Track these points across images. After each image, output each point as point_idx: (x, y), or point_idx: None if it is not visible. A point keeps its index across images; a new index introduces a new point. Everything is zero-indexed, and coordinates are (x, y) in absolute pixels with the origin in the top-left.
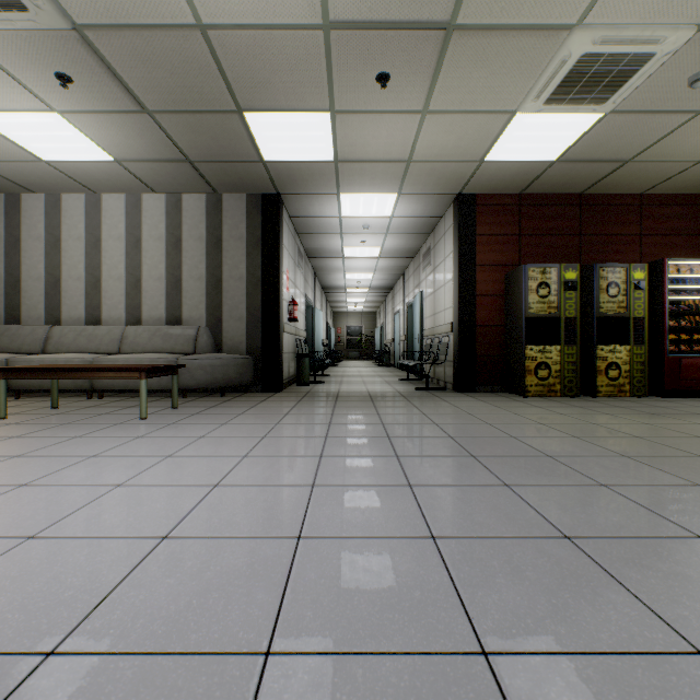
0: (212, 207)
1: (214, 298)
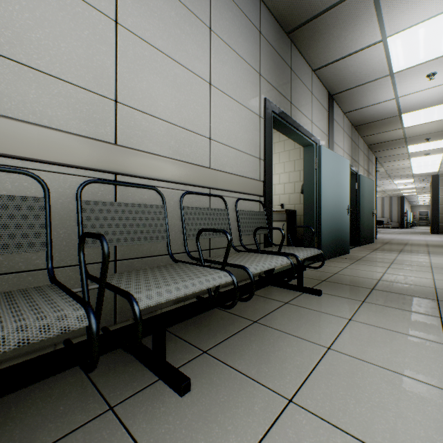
0: (390, 199)
1: (390, 213)
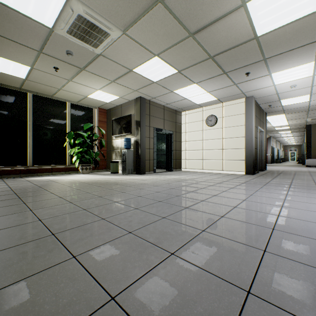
0: None
1: None
